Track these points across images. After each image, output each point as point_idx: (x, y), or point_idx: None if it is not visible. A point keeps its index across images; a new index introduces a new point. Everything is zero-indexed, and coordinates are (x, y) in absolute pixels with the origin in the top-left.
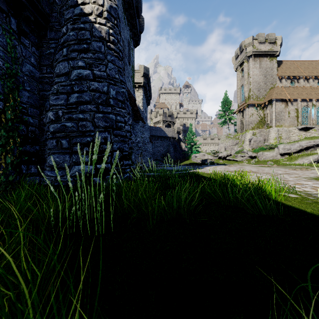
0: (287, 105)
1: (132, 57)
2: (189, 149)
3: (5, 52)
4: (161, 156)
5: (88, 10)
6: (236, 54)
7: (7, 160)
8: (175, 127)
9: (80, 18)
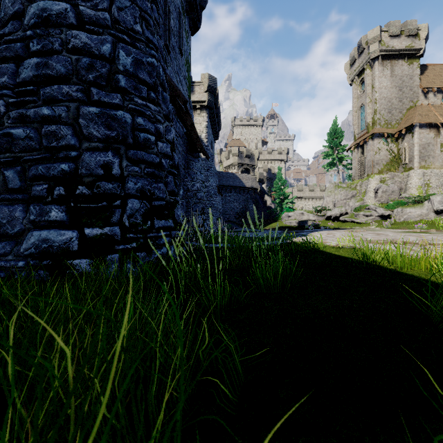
0: (439, 133)
1: (186, 46)
2: (277, 205)
3: None
4: (235, 216)
5: None
6: (352, 57)
7: None
8: (256, 172)
9: None
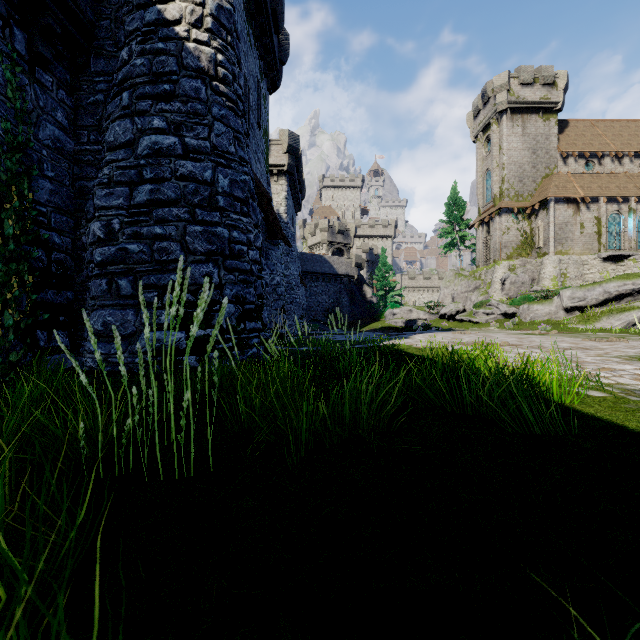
0: (579, 210)
1: (264, 113)
2: (380, 299)
3: (2, 98)
4: (323, 314)
5: (174, 13)
6: (475, 107)
7: (7, 321)
8: (352, 255)
9: (158, 30)
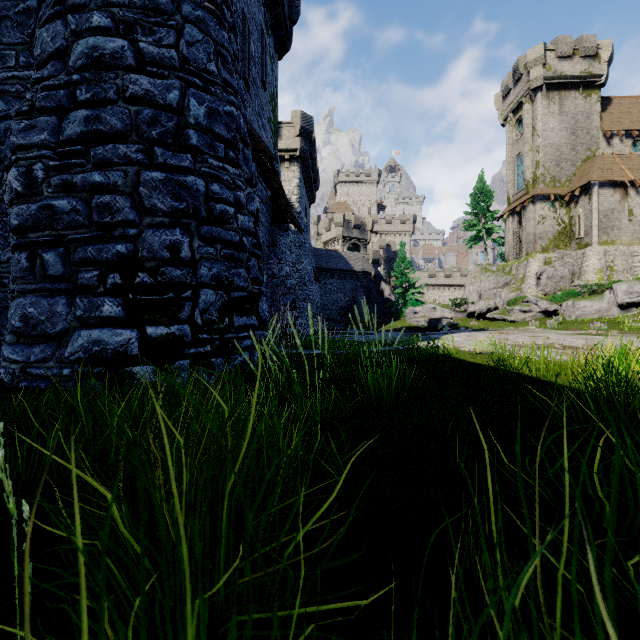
0: (627, 195)
1: (271, 76)
2: (399, 297)
3: None
4: (339, 313)
5: None
6: (505, 86)
7: None
8: (368, 250)
9: None
